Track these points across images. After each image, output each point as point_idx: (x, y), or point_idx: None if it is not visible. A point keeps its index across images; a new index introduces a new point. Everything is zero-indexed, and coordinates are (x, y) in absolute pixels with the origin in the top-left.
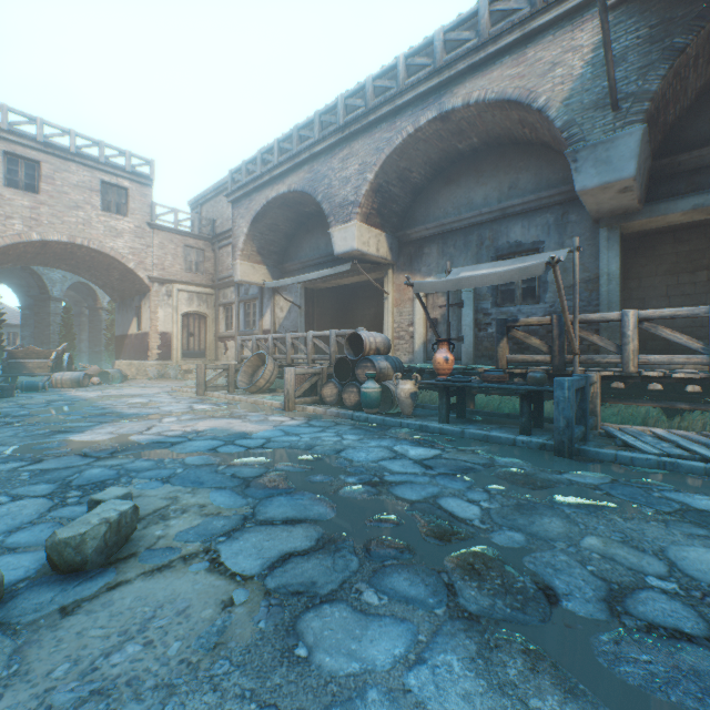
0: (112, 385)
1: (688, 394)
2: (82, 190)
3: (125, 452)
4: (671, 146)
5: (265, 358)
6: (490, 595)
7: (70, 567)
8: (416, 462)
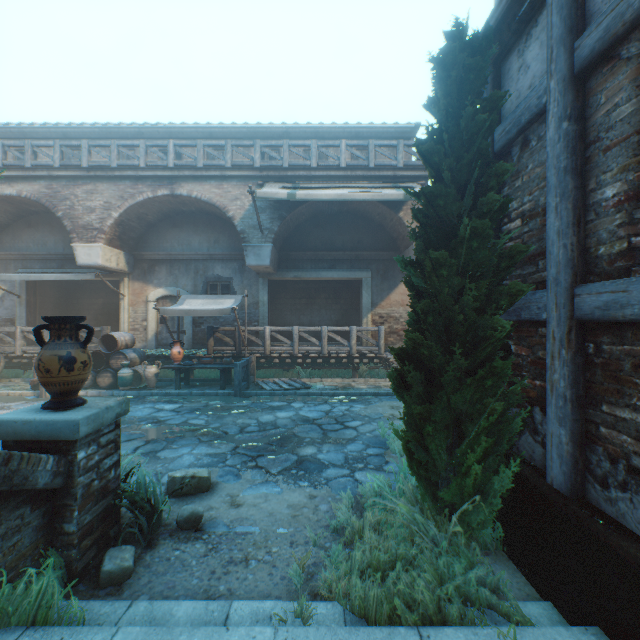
0: None
1: (293, 360)
2: None
3: None
4: (287, 246)
5: None
6: (211, 437)
7: None
8: (171, 411)
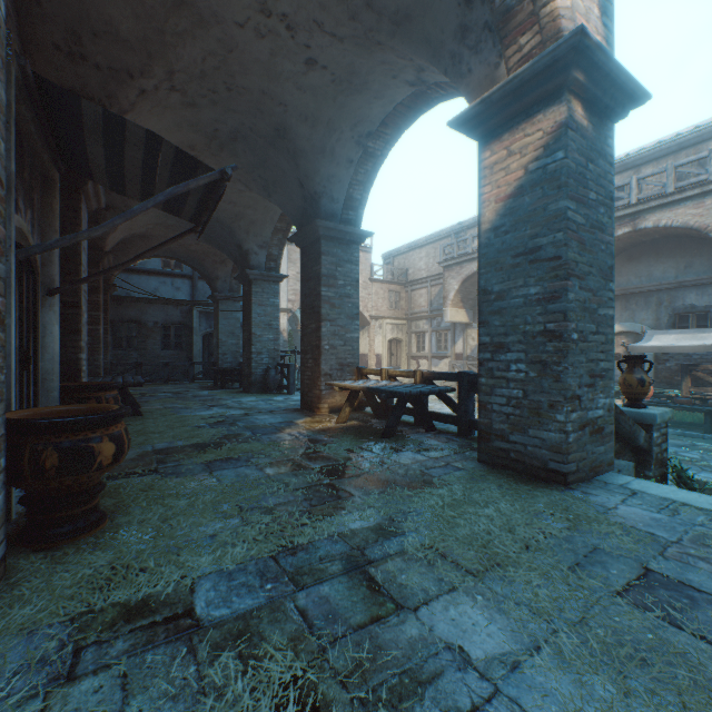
0: None
1: None
2: None
3: None
4: None
5: None
6: None
7: None
8: None
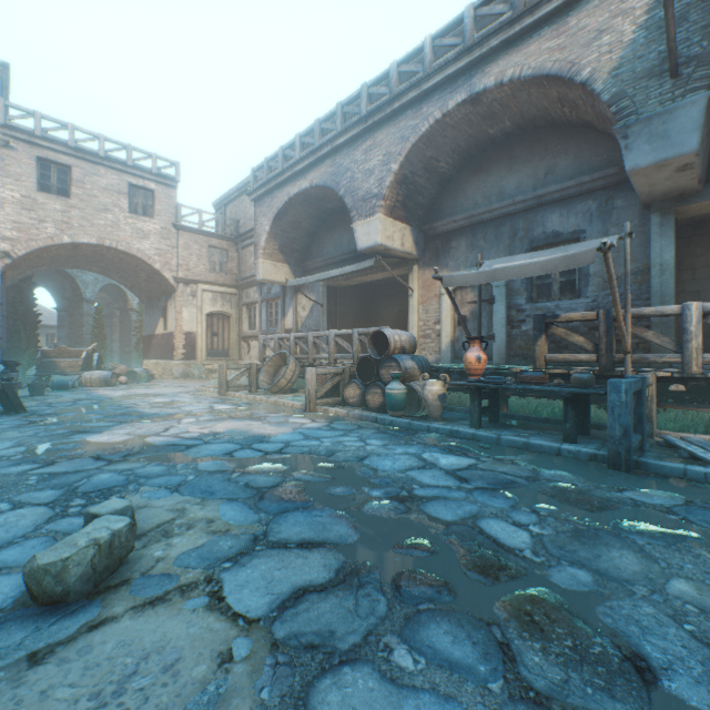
0: (139, 384)
1: None
2: (111, 193)
3: (139, 455)
4: None
5: (287, 358)
6: (561, 664)
7: (49, 598)
8: (448, 472)
